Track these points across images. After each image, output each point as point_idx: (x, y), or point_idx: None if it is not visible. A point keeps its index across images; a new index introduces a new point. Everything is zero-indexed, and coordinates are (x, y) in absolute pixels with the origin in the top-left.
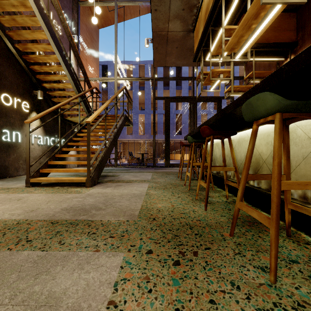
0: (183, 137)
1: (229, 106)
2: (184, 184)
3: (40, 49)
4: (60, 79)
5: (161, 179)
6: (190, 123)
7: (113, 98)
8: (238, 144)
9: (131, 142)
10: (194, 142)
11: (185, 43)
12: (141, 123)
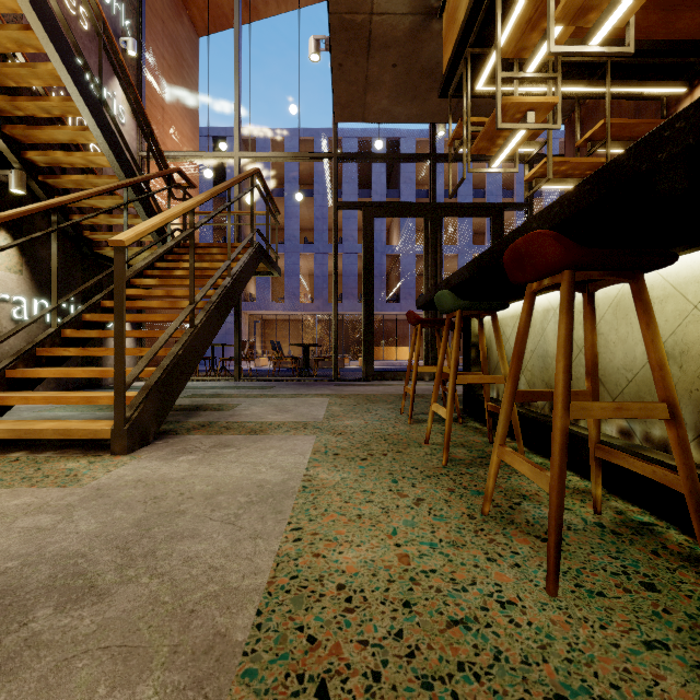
0: (404, 308)
1: (662, 132)
2: (426, 441)
3: (5, 44)
4: (73, 141)
5: (352, 417)
6: (425, 269)
7: (218, 190)
8: (614, 314)
9: (283, 320)
10: (460, 309)
11: (417, 54)
12: (306, 275)
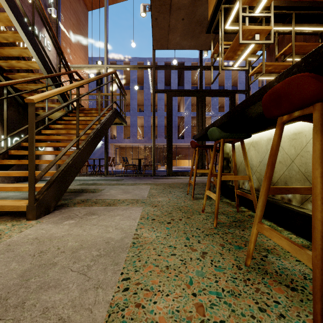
0: (186, 142)
1: None
2: (203, 211)
3: None
4: (20, 55)
5: (162, 196)
6: (197, 122)
7: (93, 79)
8: None
9: (129, 147)
10: (223, 138)
11: (194, 13)
12: (140, 126)
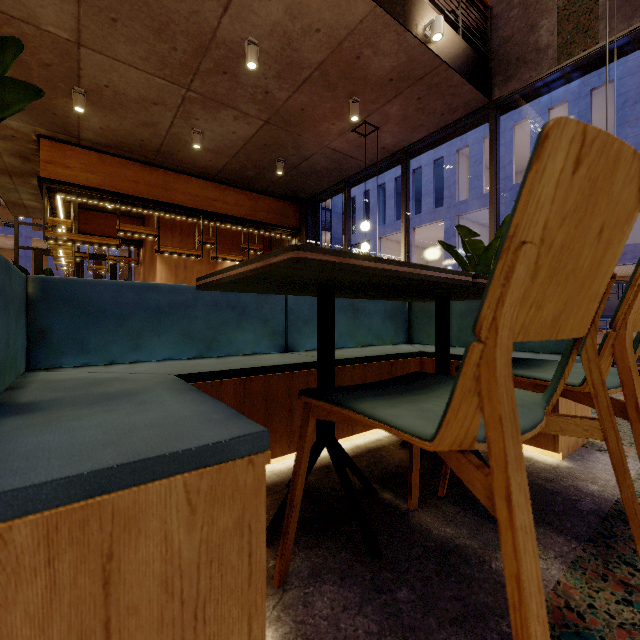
0: None
1: None
2: None
3: None
4: None
5: None
6: None
7: None
8: None
9: None
10: None
11: None
12: (8, 249)
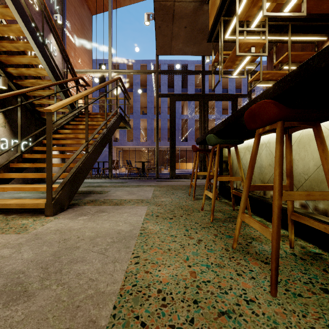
0: (189, 145)
1: None
2: (202, 209)
3: None
4: (30, 63)
5: (165, 197)
6: (200, 125)
7: (100, 86)
8: (298, 146)
9: (132, 150)
10: (219, 144)
11: (196, 21)
12: (143, 129)
